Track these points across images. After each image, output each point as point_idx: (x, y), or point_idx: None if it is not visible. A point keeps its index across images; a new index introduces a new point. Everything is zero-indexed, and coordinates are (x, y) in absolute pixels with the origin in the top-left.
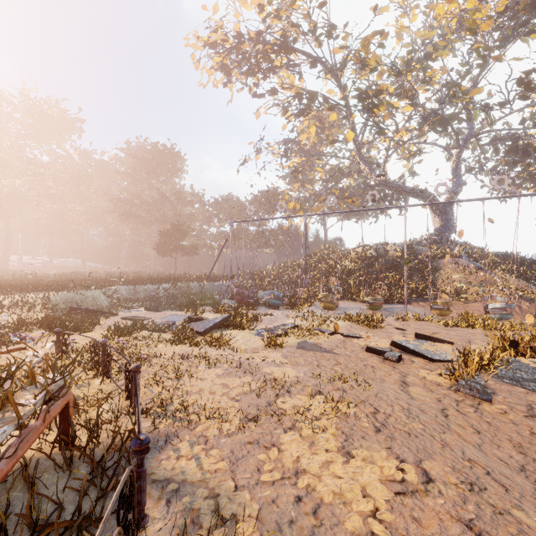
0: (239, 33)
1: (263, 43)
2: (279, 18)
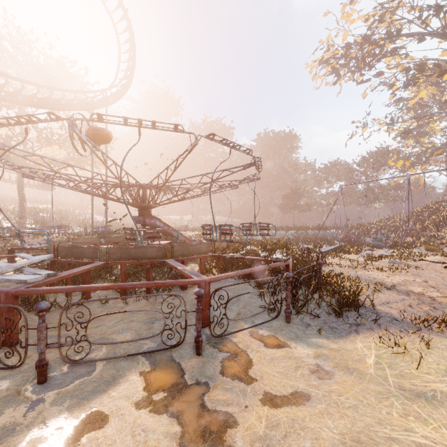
0: (347, 43)
1: (368, 43)
2: (383, 21)
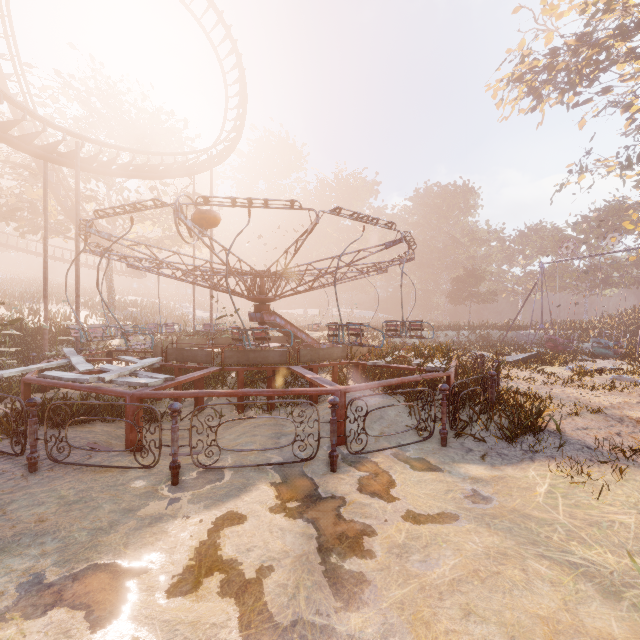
0: (551, 49)
1: (587, 45)
2: (610, 11)
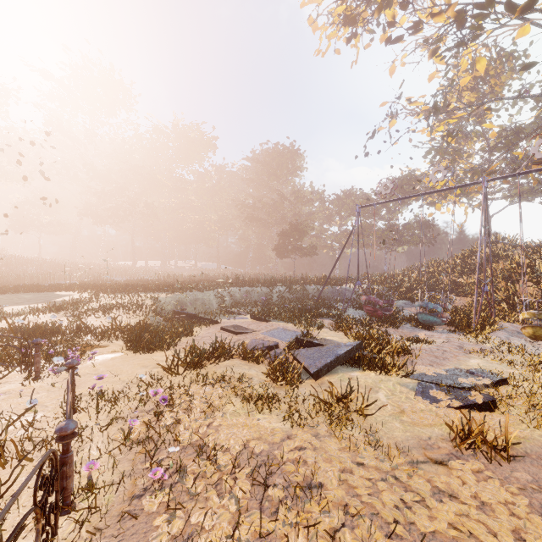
0: None
1: None
2: None
